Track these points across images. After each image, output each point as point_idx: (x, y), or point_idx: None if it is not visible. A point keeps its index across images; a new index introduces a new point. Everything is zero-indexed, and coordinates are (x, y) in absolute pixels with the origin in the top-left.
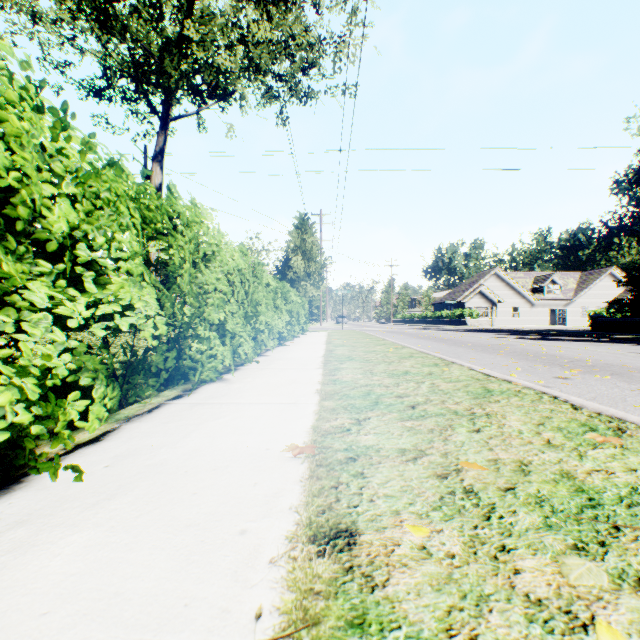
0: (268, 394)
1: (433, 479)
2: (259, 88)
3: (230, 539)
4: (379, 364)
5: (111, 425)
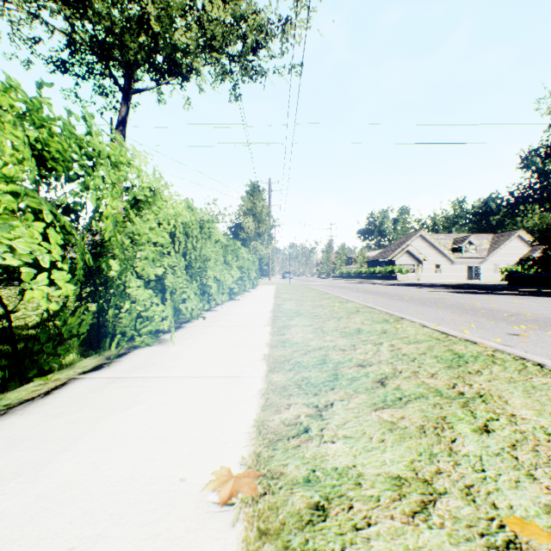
0: (207, 362)
1: None
2: (214, 67)
3: None
4: (328, 320)
5: None
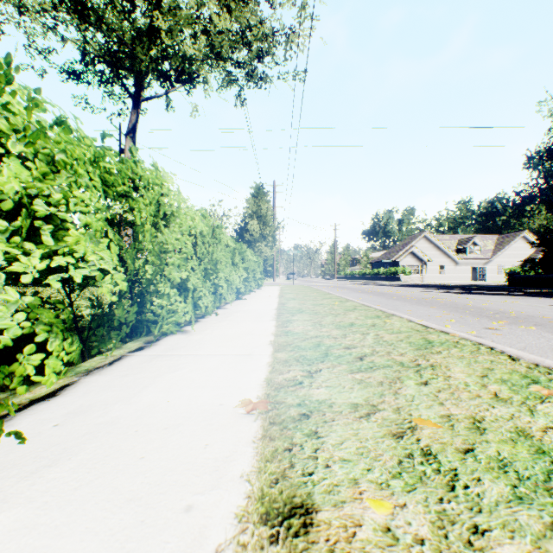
0: (225, 346)
1: (389, 439)
2: (220, 73)
3: (173, 519)
4: (327, 316)
5: (70, 378)
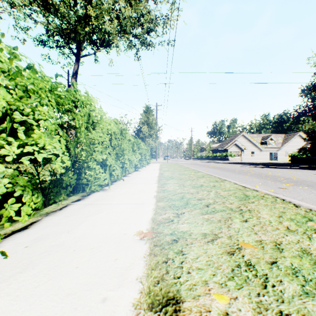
0: (128, 198)
1: (225, 255)
2: (125, 41)
3: (95, 306)
4: (187, 181)
5: (36, 218)
